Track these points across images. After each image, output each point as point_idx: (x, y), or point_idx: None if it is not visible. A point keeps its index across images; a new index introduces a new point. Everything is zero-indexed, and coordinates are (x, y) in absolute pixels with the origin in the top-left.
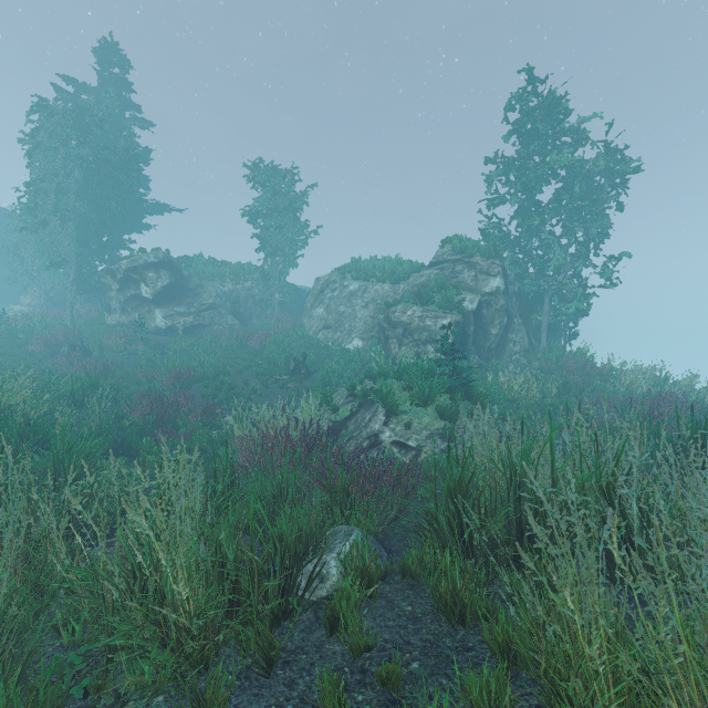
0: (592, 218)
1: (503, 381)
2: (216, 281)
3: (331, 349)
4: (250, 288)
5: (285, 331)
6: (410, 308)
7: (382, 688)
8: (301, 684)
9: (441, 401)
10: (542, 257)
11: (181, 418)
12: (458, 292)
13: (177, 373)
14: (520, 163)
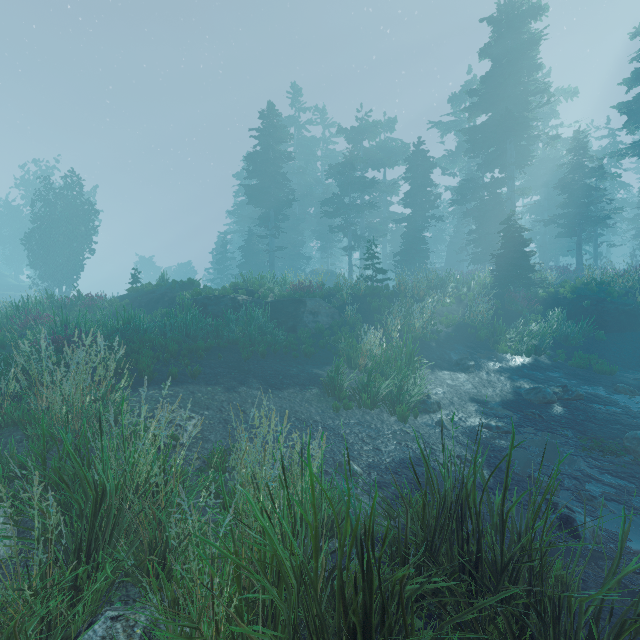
0: None
1: None
2: None
3: None
4: None
5: None
6: None
7: None
8: None
9: None
10: None
11: None
12: None
13: None
14: None
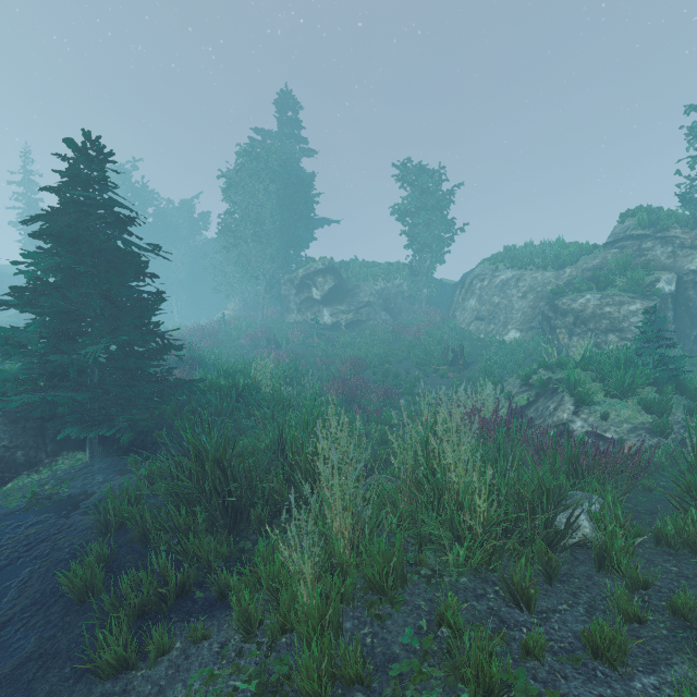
0: None
1: None
2: (369, 281)
3: (485, 340)
4: (399, 285)
5: (435, 324)
6: (584, 294)
7: (672, 616)
8: (583, 596)
9: (644, 393)
10: None
11: (366, 398)
12: (649, 273)
13: (352, 361)
14: None
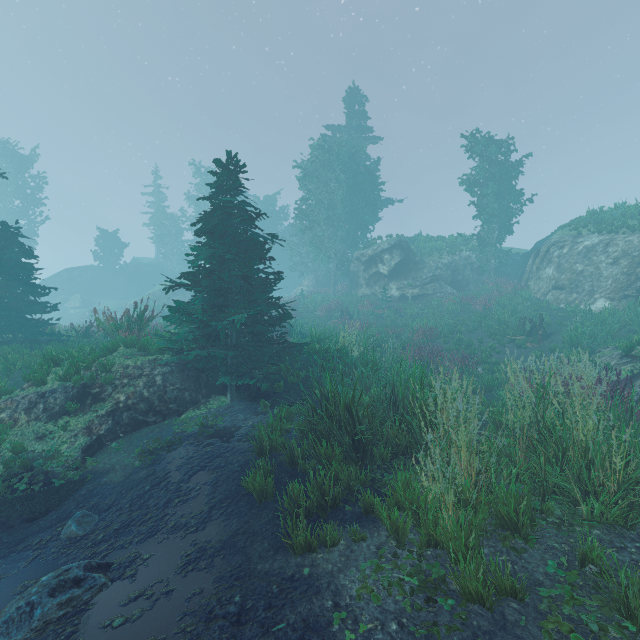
0: None
1: None
2: (434, 255)
3: (566, 310)
4: (465, 257)
5: (506, 294)
6: None
7: None
8: None
9: None
10: None
11: (443, 365)
12: None
13: (424, 331)
14: None
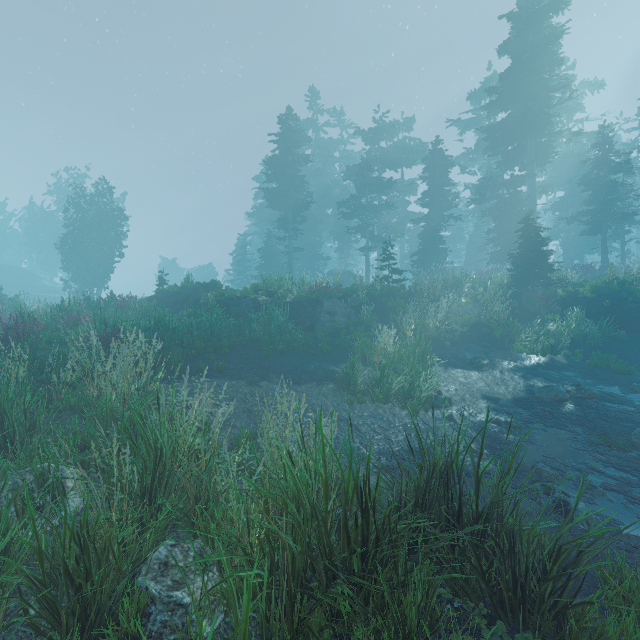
0: None
1: None
2: None
3: None
4: None
5: None
6: None
7: None
8: None
9: None
10: None
11: None
12: None
13: None
14: None
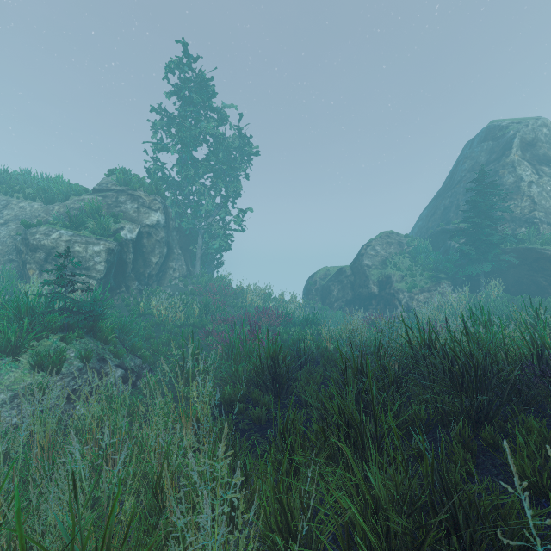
0: (231, 180)
1: (156, 305)
2: None
3: None
4: None
5: None
6: (57, 230)
7: None
8: None
9: (48, 344)
10: (197, 202)
11: None
12: (117, 220)
13: None
14: (180, 120)
